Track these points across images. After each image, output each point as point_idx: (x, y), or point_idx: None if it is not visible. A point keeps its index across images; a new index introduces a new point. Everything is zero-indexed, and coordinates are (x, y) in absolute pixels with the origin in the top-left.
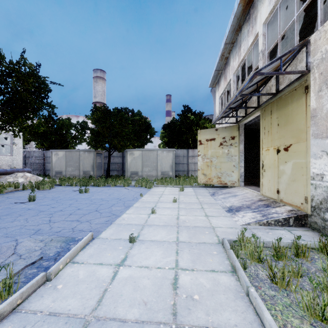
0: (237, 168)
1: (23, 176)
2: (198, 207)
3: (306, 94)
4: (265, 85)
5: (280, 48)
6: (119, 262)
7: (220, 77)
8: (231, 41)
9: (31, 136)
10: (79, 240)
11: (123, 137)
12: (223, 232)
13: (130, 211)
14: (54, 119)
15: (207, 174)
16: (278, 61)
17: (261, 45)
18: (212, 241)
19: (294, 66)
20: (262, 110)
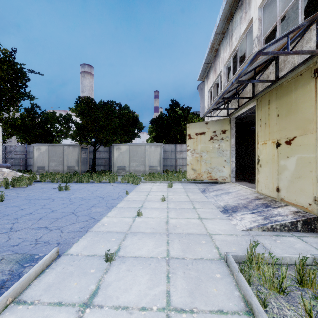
0: (228, 163)
1: (0, 171)
2: (189, 206)
3: (316, 78)
4: (263, 72)
5: (279, 31)
6: (86, 299)
7: (209, 70)
8: (221, 31)
9: (12, 129)
10: (39, 259)
11: (109, 130)
12: (222, 242)
13: (112, 214)
14: (37, 112)
15: (196, 169)
16: (282, 41)
17: (256, 30)
18: (212, 256)
19: (299, 48)
20: (258, 101)
